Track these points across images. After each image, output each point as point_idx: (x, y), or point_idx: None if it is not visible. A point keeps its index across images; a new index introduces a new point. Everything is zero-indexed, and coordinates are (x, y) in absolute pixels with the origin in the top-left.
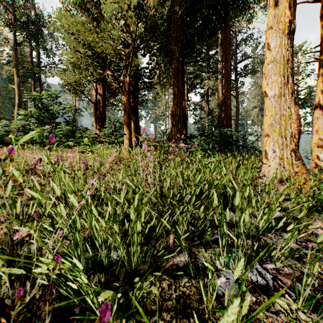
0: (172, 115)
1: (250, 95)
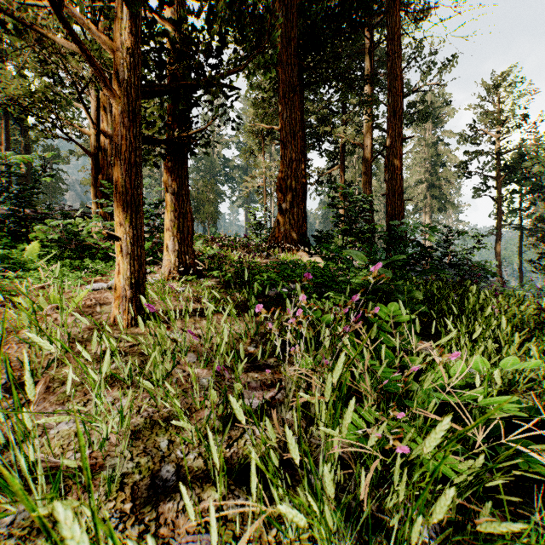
0: (280, 188)
1: (411, 161)
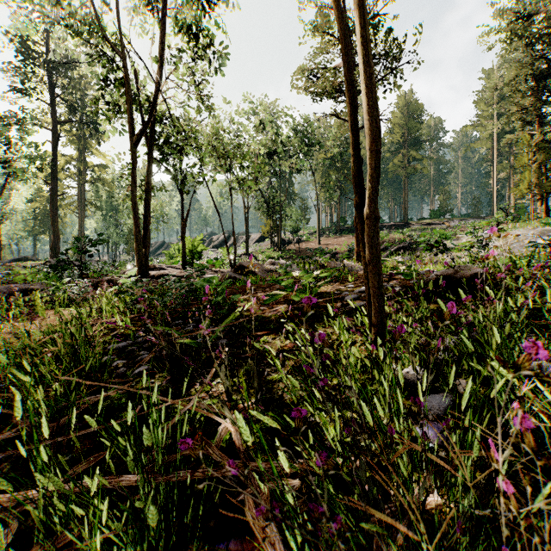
0: None
1: None
